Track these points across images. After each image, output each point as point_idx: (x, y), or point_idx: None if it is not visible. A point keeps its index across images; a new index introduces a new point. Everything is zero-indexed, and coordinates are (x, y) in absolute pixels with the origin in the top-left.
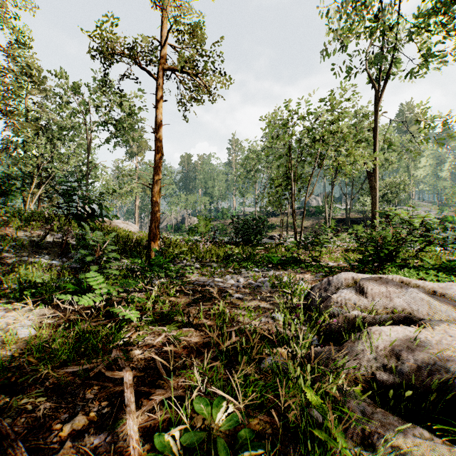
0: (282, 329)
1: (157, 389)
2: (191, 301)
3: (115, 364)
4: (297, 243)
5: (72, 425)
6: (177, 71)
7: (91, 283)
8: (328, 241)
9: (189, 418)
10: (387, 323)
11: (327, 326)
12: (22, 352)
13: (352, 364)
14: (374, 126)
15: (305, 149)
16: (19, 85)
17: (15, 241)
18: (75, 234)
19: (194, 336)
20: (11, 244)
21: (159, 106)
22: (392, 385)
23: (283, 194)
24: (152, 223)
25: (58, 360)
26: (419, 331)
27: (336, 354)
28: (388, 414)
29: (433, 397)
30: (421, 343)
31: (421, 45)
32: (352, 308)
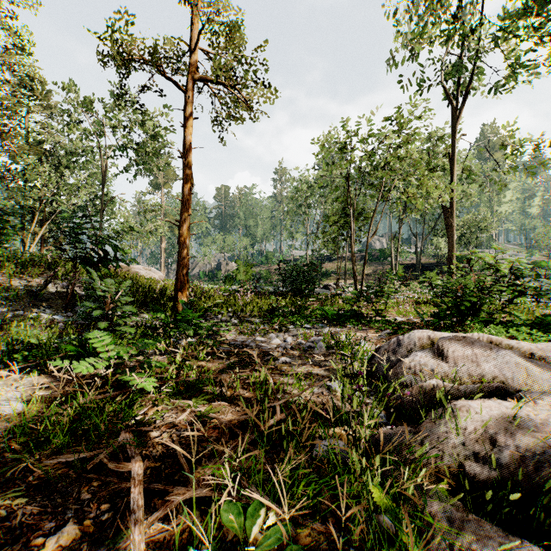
0: (340, 402)
1: (176, 486)
2: (225, 366)
3: (124, 451)
4: (358, 293)
5: (58, 539)
6: (210, 82)
7: (97, 345)
8: (396, 291)
9: (218, 527)
10: (476, 396)
11: (399, 401)
12: (3, 434)
13: (432, 451)
14: (451, 151)
15: (367, 180)
16: (16, 99)
17: (8, 291)
18: (83, 283)
19: (226, 415)
20: (2, 294)
21: (188, 125)
22: (486, 481)
23: (340, 234)
24: (179, 269)
25: (49, 446)
26: (519, 408)
27: (411, 438)
28: (484, 522)
29: (545, 499)
30: (522, 424)
31: (508, 53)
32: (429, 375)
